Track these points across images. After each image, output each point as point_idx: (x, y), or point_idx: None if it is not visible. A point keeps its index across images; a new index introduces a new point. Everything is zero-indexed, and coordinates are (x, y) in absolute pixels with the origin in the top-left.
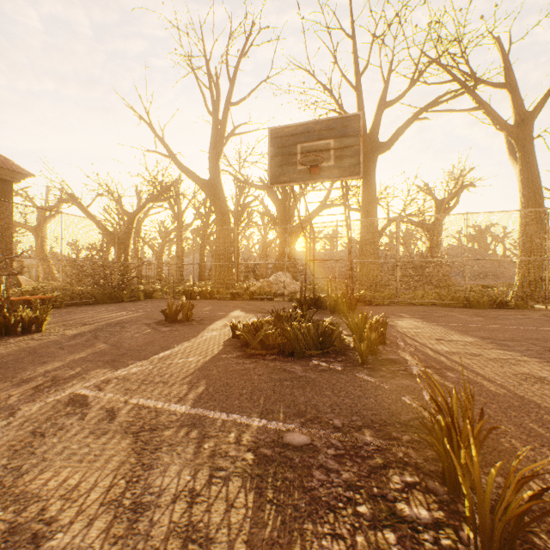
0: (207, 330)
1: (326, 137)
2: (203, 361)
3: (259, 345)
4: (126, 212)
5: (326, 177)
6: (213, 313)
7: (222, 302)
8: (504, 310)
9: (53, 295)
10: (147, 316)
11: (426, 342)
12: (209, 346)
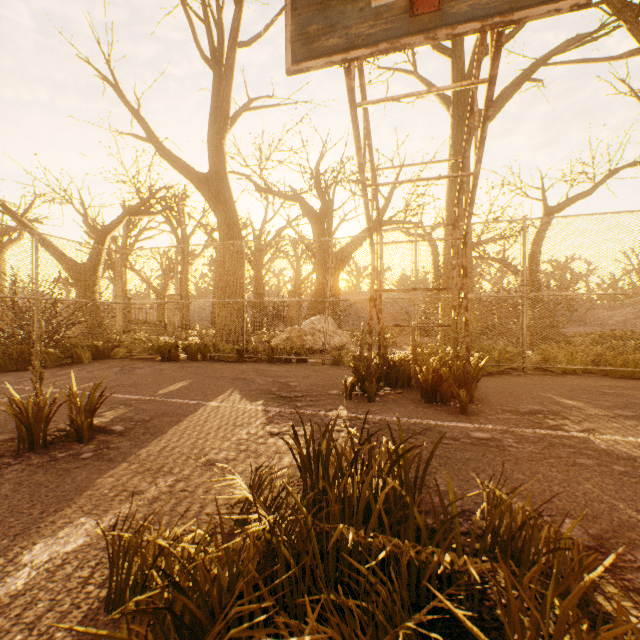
0: (77, 505)
1: None
2: None
3: None
4: (92, 228)
5: (465, 17)
6: (177, 401)
7: (218, 366)
8: None
9: None
10: (10, 416)
11: None
12: None
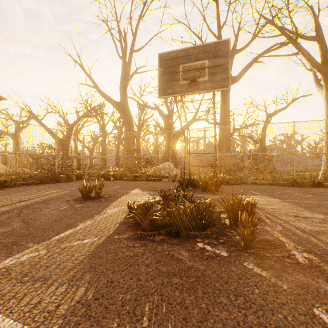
0: (110, 206)
1: (202, 58)
2: (96, 244)
3: (149, 223)
4: (67, 124)
5: (202, 89)
6: (119, 191)
7: (127, 182)
8: (322, 188)
9: (9, 178)
10: (70, 194)
11: (287, 219)
12: (107, 224)
